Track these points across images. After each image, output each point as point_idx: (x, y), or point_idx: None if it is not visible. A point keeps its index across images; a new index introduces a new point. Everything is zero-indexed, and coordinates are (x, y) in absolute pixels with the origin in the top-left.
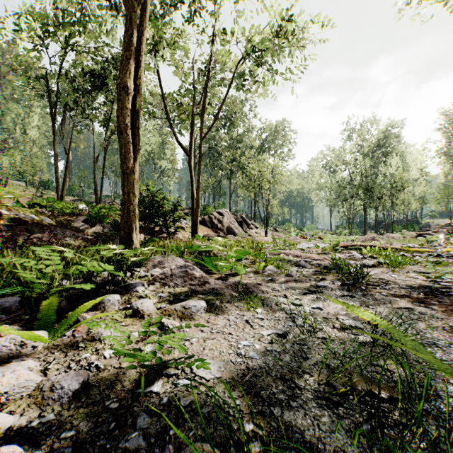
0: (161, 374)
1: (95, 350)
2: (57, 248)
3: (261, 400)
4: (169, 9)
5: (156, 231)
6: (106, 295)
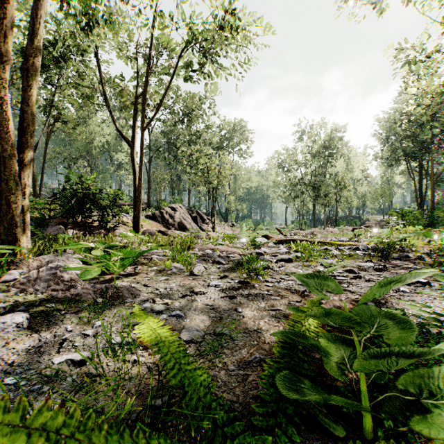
0: None
1: None
2: None
3: None
4: None
5: (93, 227)
6: None
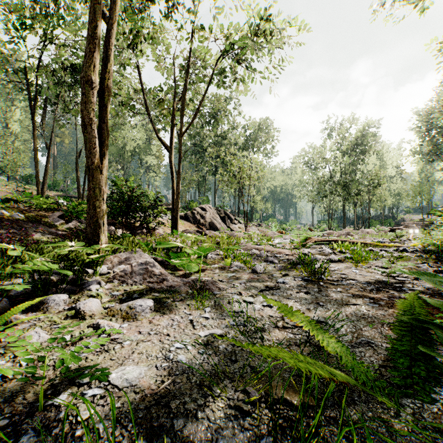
0: (73, 383)
1: (14, 356)
2: (4, 245)
3: (168, 411)
4: (145, 5)
5: (136, 227)
6: (53, 295)
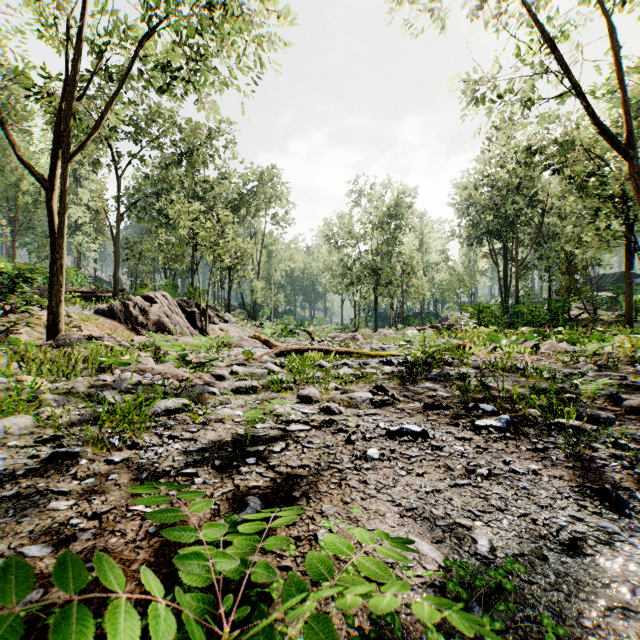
0: None
1: None
2: None
3: None
4: None
5: None
6: None
